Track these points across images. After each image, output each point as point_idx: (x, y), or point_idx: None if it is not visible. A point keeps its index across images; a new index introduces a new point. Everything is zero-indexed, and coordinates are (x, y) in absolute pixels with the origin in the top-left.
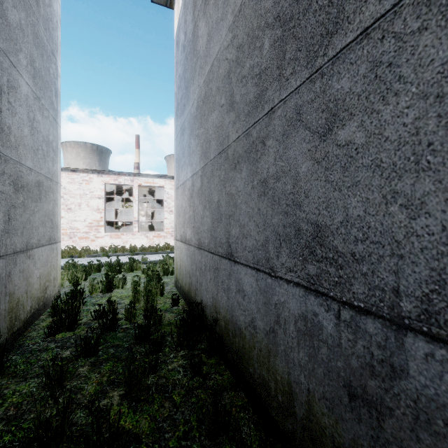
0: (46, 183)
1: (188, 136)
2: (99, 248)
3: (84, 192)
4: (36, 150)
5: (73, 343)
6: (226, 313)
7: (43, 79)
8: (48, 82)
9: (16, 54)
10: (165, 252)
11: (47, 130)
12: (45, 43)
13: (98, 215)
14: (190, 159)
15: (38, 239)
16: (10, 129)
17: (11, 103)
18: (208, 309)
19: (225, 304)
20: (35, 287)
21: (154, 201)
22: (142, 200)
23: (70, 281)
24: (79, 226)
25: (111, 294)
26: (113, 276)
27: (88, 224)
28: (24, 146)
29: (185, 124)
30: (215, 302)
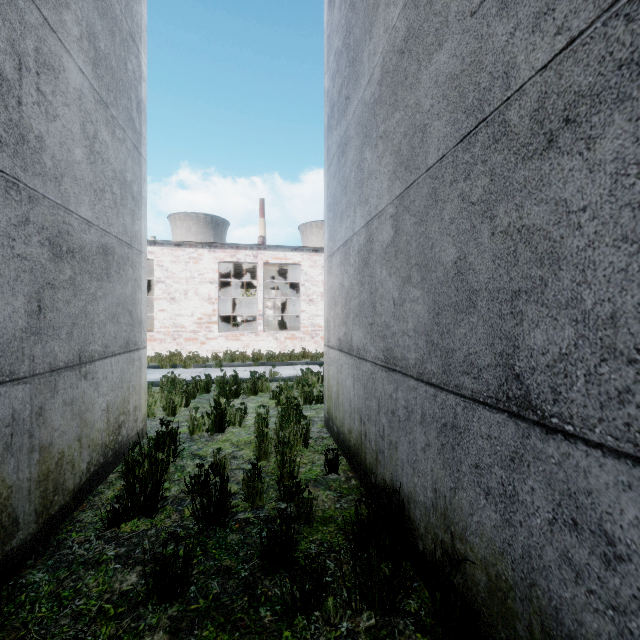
0: (120, 251)
1: (357, 149)
2: (211, 354)
3: (191, 275)
4: (100, 192)
5: (147, 550)
6: (497, 559)
7: (114, 74)
8: (124, 82)
9: (56, 10)
10: (303, 362)
11: (121, 162)
12: (119, 16)
13: (209, 307)
14: (363, 191)
15: (105, 345)
16: (43, 142)
17: (45, 95)
18: (417, 509)
19: (493, 533)
20: (97, 427)
21: (285, 288)
22: (269, 286)
23: (164, 407)
24: (185, 323)
25: (222, 436)
26: (227, 403)
27: (197, 320)
28: (74, 180)
29: (350, 130)
30: (448, 506)
